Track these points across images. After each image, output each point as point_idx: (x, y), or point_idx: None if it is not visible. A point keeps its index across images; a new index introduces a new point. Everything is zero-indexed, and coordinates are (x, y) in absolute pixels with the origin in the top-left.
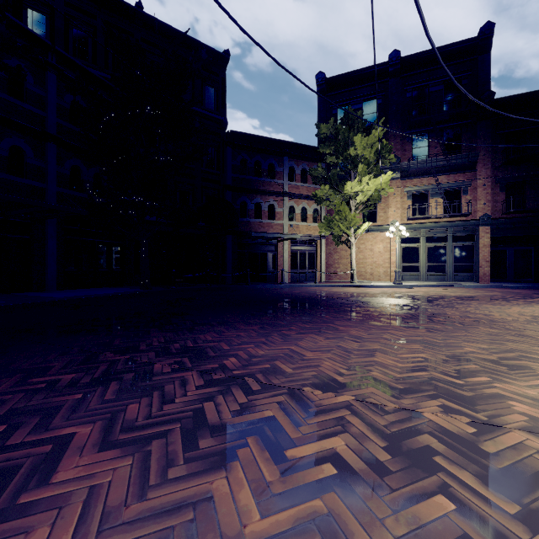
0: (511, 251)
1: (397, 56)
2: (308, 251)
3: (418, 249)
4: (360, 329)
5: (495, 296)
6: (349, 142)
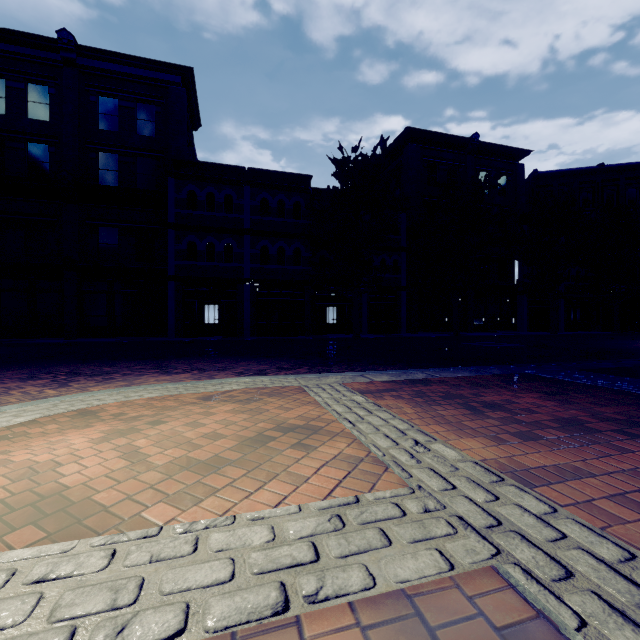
0: None
1: None
2: None
3: None
4: None
5: None
6: None
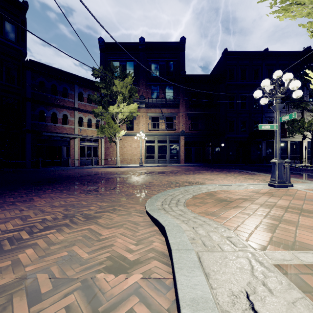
0: (194, 148)
1: (143, 40)
2: (93, 146)
3: (154, 146)
4: (50, 199)
5: (176, 170)
6: (113, 83)
